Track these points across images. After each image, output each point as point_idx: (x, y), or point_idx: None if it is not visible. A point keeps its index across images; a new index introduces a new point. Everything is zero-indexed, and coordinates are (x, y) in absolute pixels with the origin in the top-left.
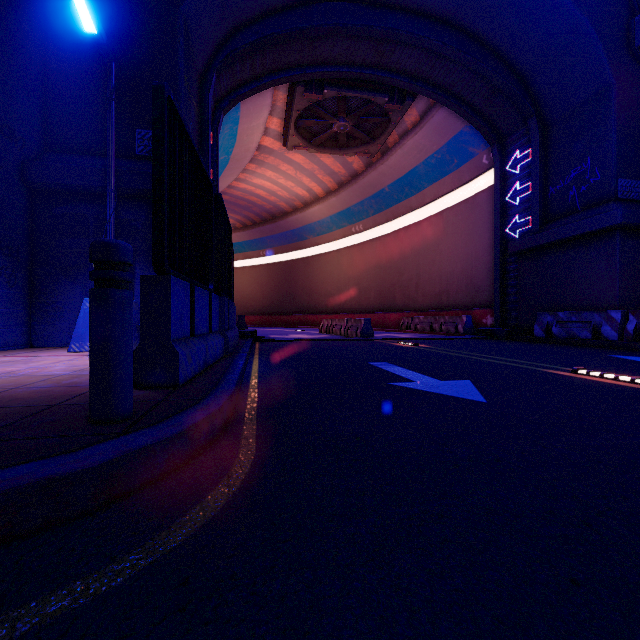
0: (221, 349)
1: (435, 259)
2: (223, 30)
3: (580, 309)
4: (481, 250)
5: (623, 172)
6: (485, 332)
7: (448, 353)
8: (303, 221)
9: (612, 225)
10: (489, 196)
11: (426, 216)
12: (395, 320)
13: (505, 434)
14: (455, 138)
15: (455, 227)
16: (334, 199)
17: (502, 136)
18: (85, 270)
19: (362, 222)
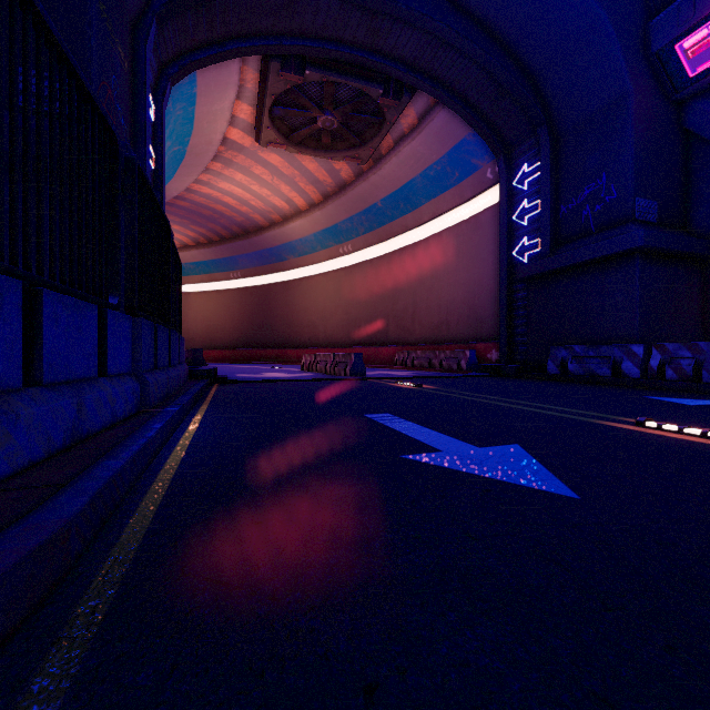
0: (131, 402)
1: (434, 286)
2: None
3: (596, 343)
4: (485, 276)
5: (640, 190)
6: (492, 369)
7: (463, 397)
8: (282, 238)
9: (632, 248)
10: (493, 215)
11: (423, 237)
12: (389, 355)
13: (708, 621)
14: (457, 147)
15: (456, 250)
16: (319, 213)
17: (509, 147)
18: None
19: (351, 242)
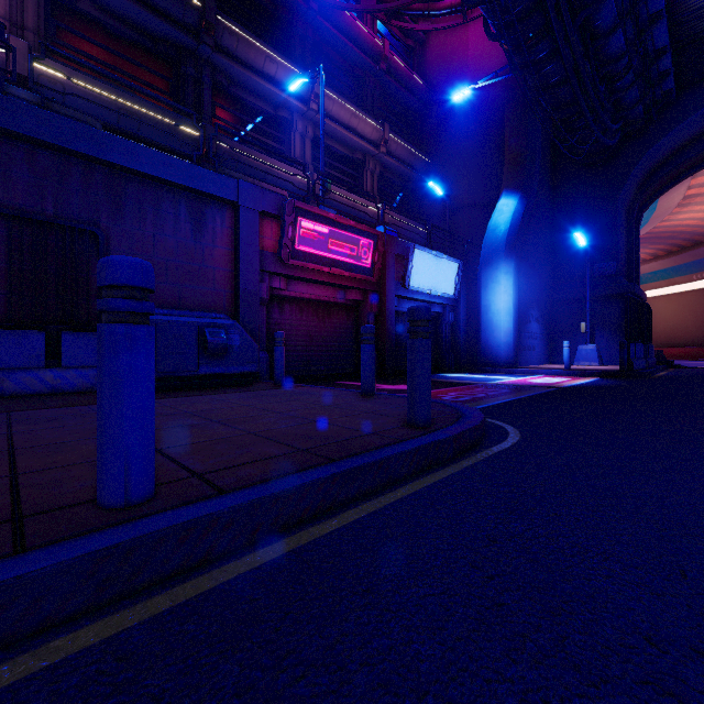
0: (644, 365)
1: None
2: (644, 179)
3: None
4: None
5: None
6: None
7: None
8: None
9: None
10: None
11: None
12: None
13: None
14: None
15: None
16: None
17: None
18: (572, 332)
19: None
